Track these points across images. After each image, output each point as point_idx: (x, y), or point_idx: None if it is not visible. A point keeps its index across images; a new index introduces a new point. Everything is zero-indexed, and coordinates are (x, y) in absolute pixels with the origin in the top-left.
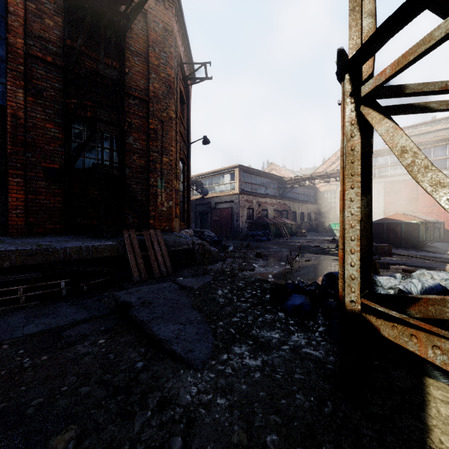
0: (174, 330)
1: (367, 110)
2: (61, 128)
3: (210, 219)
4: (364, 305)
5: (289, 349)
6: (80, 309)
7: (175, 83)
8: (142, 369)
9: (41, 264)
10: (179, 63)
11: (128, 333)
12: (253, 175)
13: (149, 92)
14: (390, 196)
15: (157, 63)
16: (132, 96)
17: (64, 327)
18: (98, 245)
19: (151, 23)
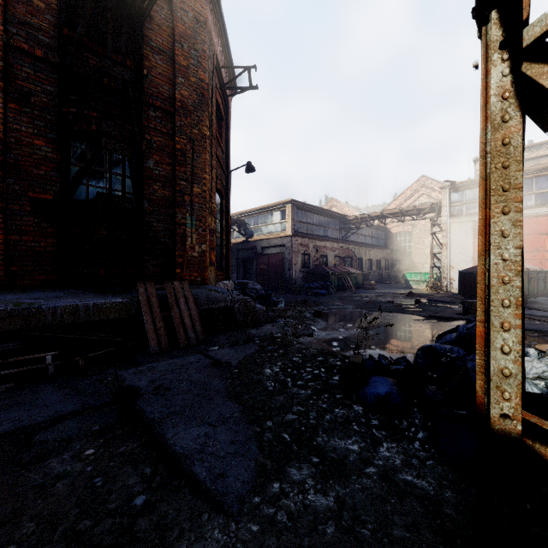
0: (198, 436)
1: (540, 68)
2: (55, 146)
3: (256, 267)
4: (530, 425)
5: (377, 474)
6: (70, 395)
7: (210, 92)
8: (143, 509)
9: (19, 330)
10: (215, 67)
11: (132, 437)
12: (309, 213)
13: (175, 102)
14: None
15: (186, 64)
16: (152, 106)
17: (39, 427)
18: (102, 303)
19: (177, 11)
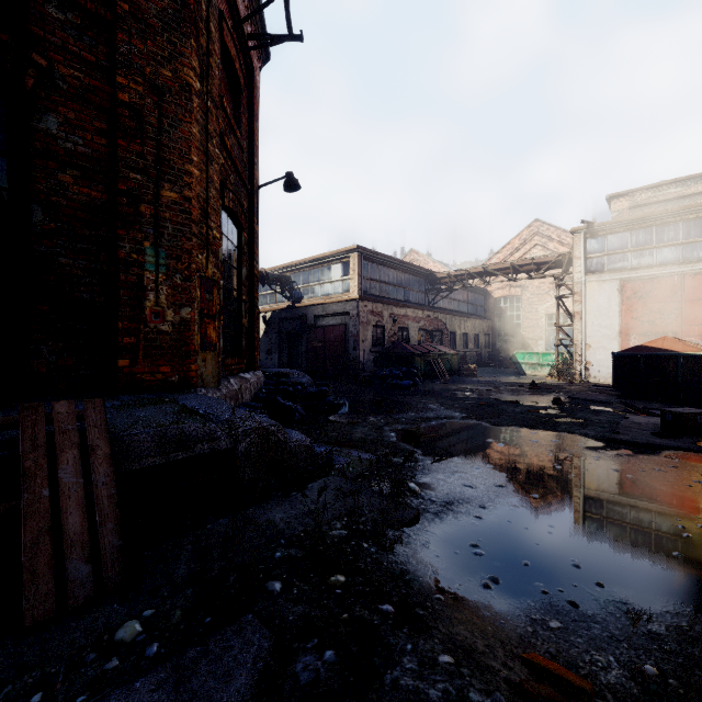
0: None
1: None
2: None
3: (306, 345)
4: None
5: None
6: None
7: (203, 7)
8: None
9: None
10: None
11: None
12: (383, 267)
13: None
14: (631, 306)
15: None
16: None
17: None
18: None
19: None
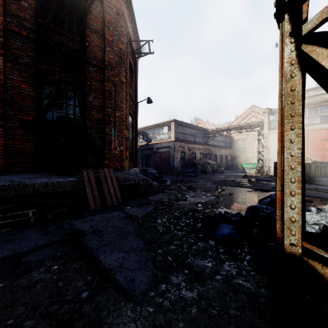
0: (118, 258)
1: (311, 47)
2: (34, 88)
3: (153, 160)
4: (306, 249)
5: (222, 280)
6: (43, 235)
7: (125, 55)
8: (86, 299)
9: (13, 197)
10: (128, 40)
11: (80, 259)
12: (185, 127)
13: (105, 62)
14: None
15: (111, 39)
16: (91, 64)
17: (25, 253)
18: (62, 181)
19: (106, 8)
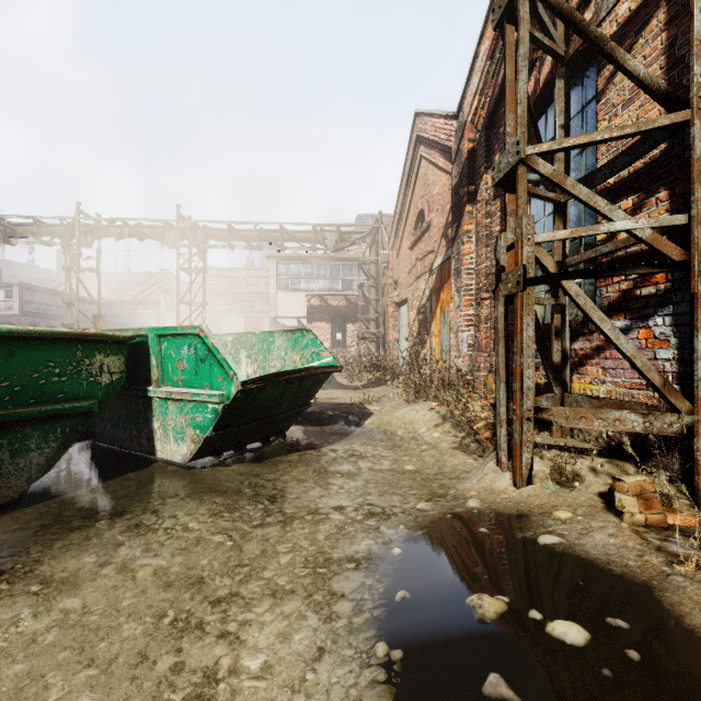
0: None
1: None
2: None
3: None
4: None
5: None
6: None
7: None
8: None
9: None
10: None
11: None
12: (42, 294)
13: None
14: None
15: None
16: None
17: None
18: None
19: None
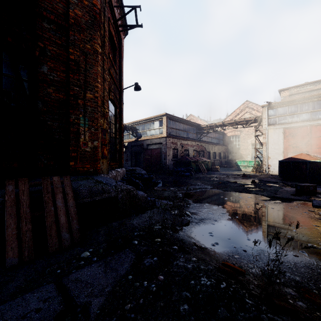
0: None
1: None
2: None
3: (143, 157)
4: None
5: None
6: None
7: (102, 18)
8: None
9: None
10: (108, 4)
11: None
12: (177, 122)
13: (69, 18)
14: (288, 139)
15: None
16: (46, 19)
17: None
18: None
19: None
